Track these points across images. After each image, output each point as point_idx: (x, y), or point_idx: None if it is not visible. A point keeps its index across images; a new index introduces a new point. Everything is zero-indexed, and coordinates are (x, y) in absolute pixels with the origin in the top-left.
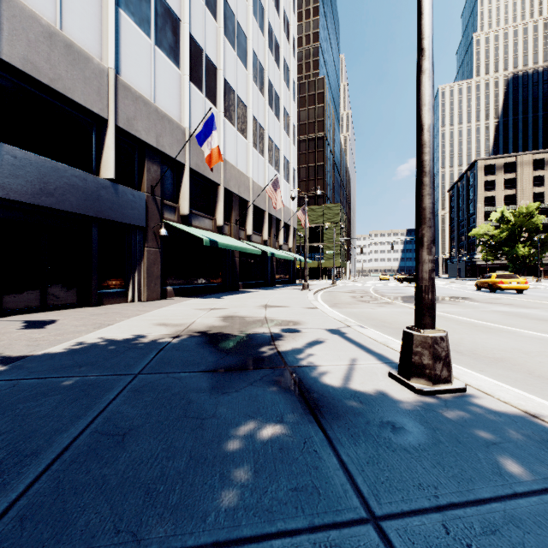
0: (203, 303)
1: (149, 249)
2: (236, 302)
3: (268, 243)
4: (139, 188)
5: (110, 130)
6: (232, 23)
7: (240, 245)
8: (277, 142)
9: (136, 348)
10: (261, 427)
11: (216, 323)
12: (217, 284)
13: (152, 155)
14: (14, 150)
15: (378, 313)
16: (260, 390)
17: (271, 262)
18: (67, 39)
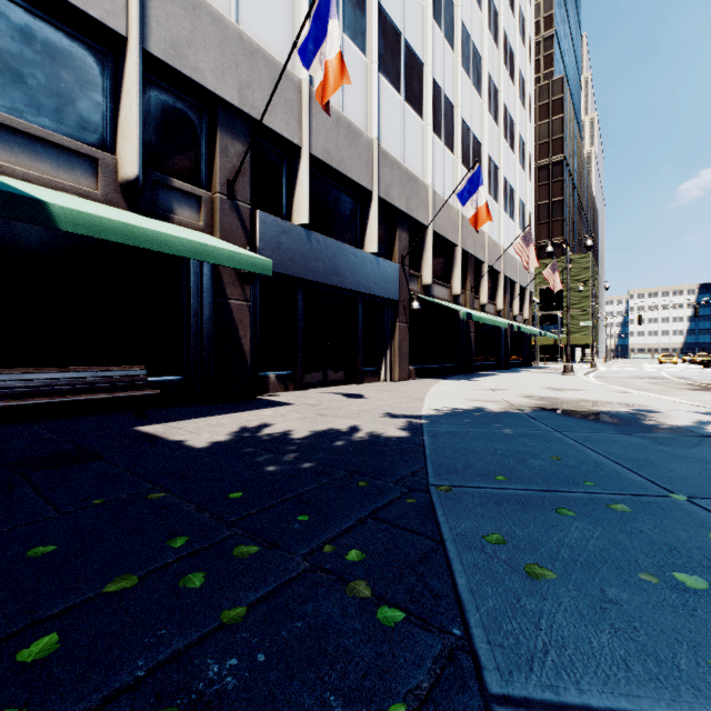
0: (466, 384)
1: (399, 324)
2: (505, 384)
3: (501, 314)
4: (389, 259)
5: (374, 202)
6: (467, 47)
7: (488, 317)
8: (512, 181)
9: (502, 415)
10: None
11: (532, 401)
12: (451, 365)
13: (402, 222)
14: (318, 235)
15: None
16: None
17: (504, 338)
18: (347, 121)
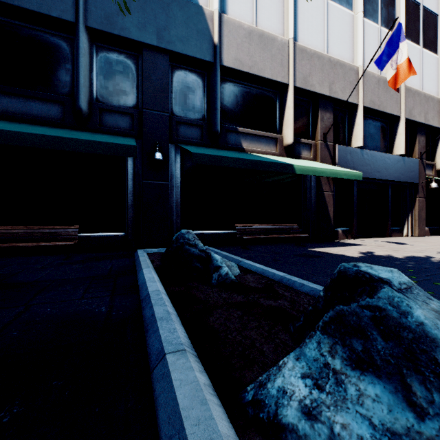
0: None
1: (418, 199)
2: None
3: None
4: (409, 156)
5: (401, 123)
6: None
7: None
8: None
9: None
10: None
11: None
12: None
13: (420, 130)
14: (367, 151)
15: None
16: None
17: None
18: (383, 78)
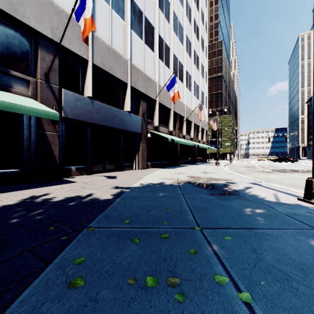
0: (170, 170)
1: (142, 144)
2: (186, 170)
3: (193, 139)
4: (137, 114)
5: (128, 88)
6: (176, 23)
7: (183, 141)
8: (197, 83)
9: (167, 186)
10: (254, 210)
11: (189, 179)
12: (169, 162)
13: (143, 98)
14: (97, 102)
15: (270, 177)
16: (241, 201)
17: (194, 150)
18: (114, 50)
